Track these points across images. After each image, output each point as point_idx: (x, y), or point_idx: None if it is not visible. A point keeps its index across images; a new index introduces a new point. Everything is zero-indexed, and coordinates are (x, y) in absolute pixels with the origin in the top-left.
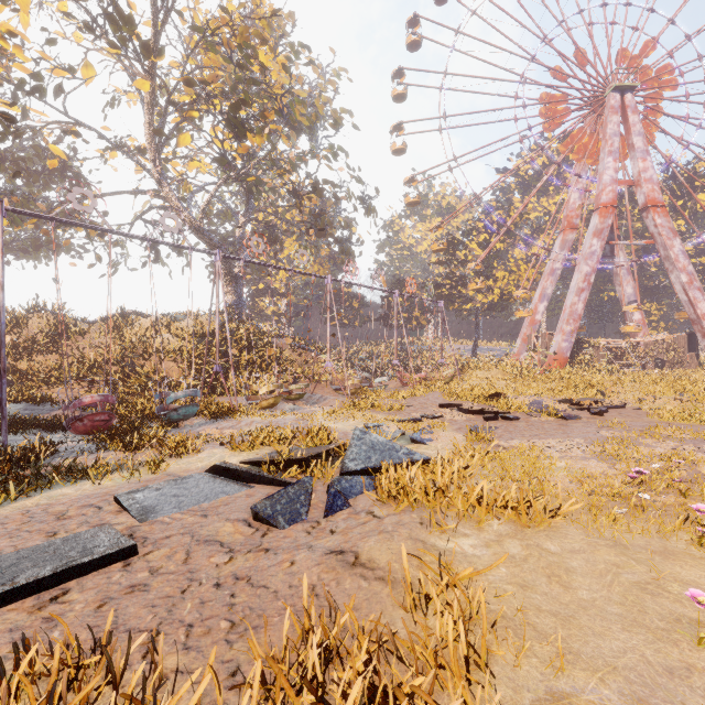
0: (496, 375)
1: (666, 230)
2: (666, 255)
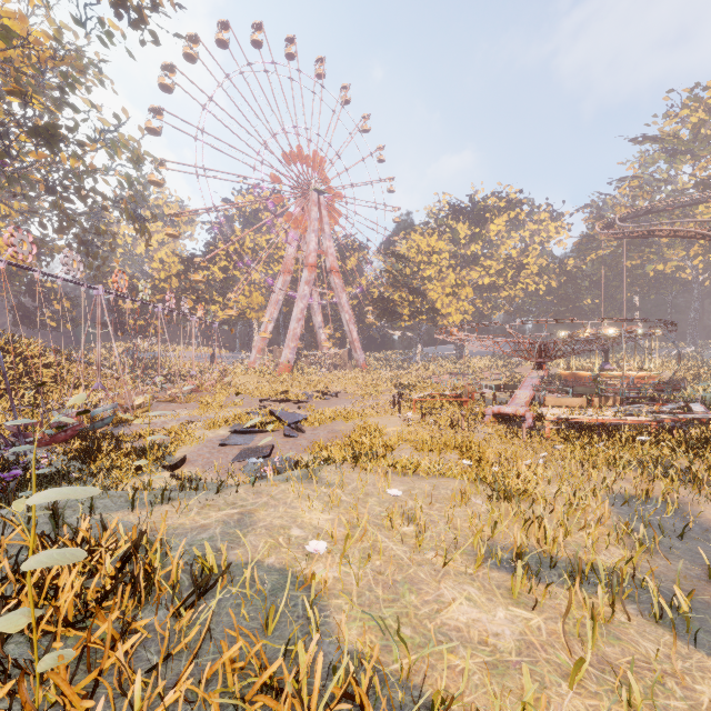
0: (253, 379)
1: (340, 287)
2: (340, 302)
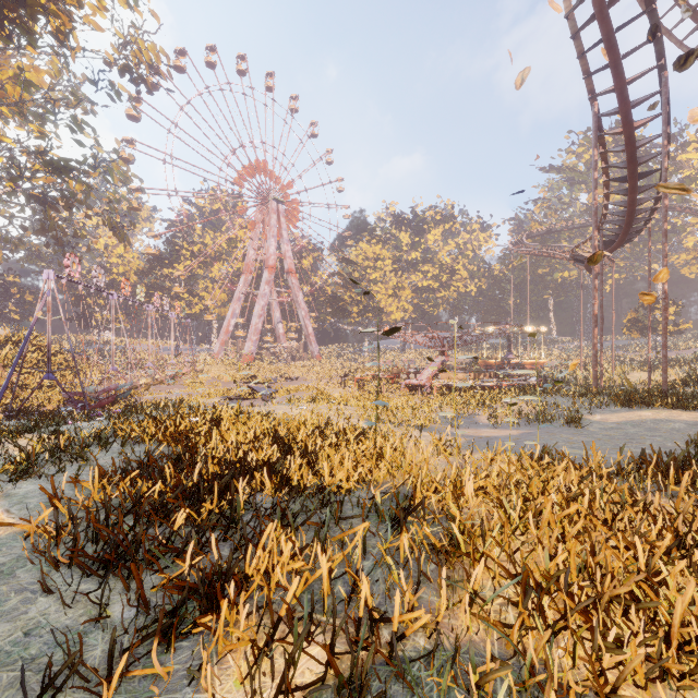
0: (221, 368)
1: (297, 287)
2: (297, 300)
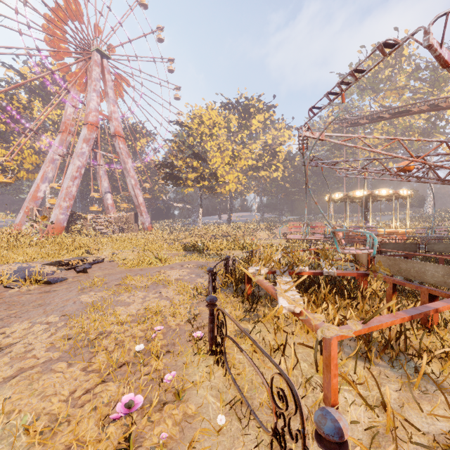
0: None
1: (125, 152)
2: (125, 167)
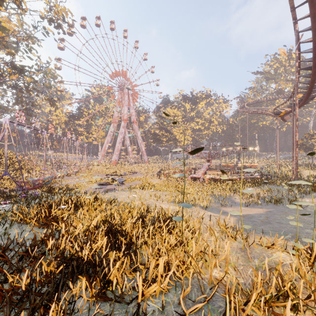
0: (101, 167)
1: (137, 129)
2: (137, 135)
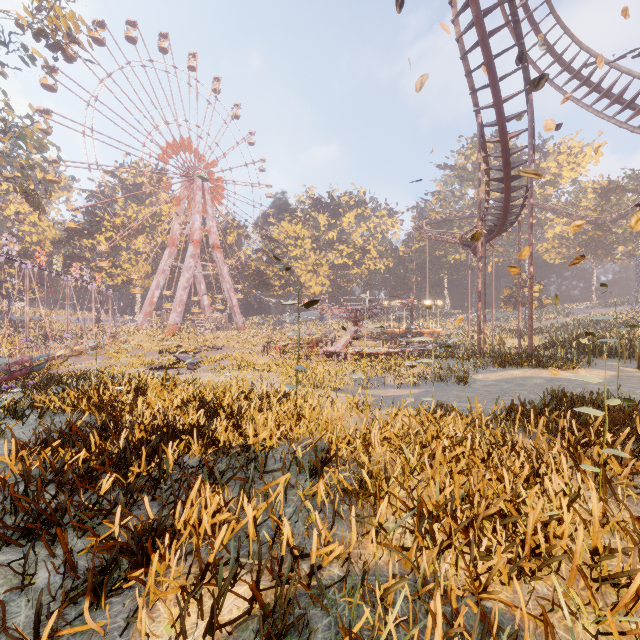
0: (145, 339)
1: (222, 261)
2: (222, 273)
